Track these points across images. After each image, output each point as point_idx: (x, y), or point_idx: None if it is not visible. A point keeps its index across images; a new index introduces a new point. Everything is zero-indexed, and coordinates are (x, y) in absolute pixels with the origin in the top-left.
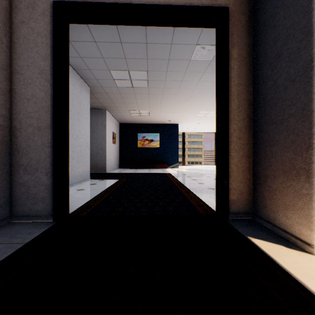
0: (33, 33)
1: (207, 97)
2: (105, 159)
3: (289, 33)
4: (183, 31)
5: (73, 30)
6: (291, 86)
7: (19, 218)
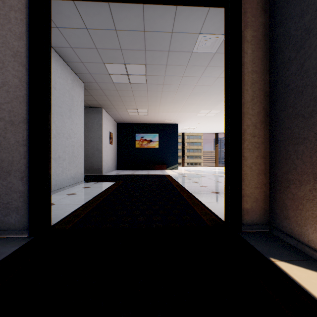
0: (4, 7)
1: (209, 94)
2: (101, 160)
3: None
4: (186, 16)
5: (60, 13)
6: None
7: None
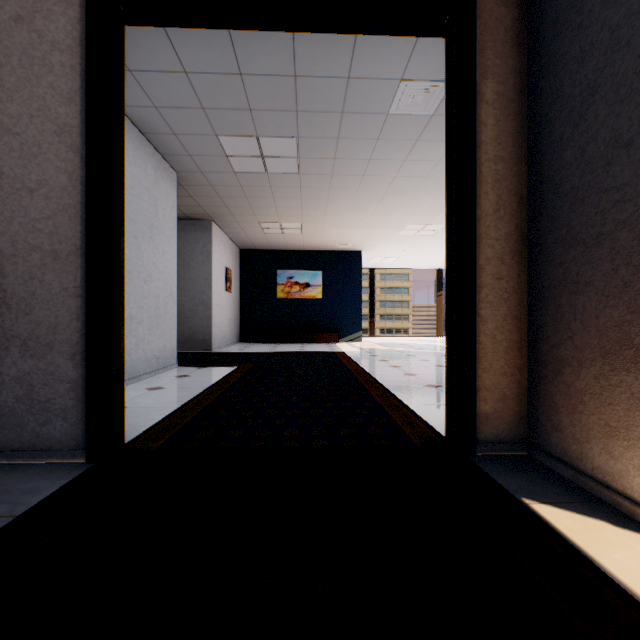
0: (41, 44)
1: (422, 194)
2: (209, 324)
3: (616, 39)
4: (374, 49)
5: (136, 45)
6: (622, 159)
7: (11, 456)
